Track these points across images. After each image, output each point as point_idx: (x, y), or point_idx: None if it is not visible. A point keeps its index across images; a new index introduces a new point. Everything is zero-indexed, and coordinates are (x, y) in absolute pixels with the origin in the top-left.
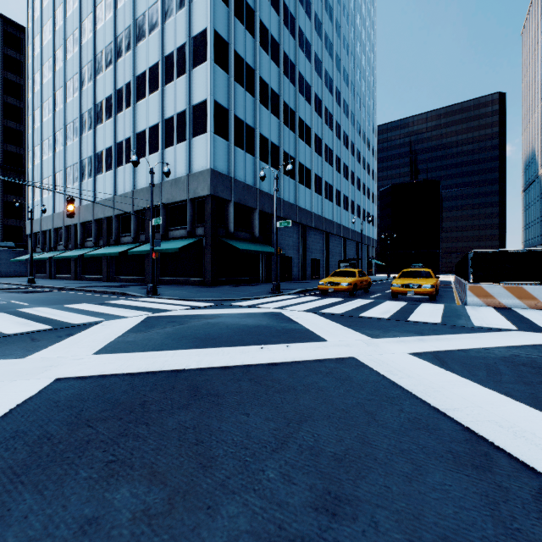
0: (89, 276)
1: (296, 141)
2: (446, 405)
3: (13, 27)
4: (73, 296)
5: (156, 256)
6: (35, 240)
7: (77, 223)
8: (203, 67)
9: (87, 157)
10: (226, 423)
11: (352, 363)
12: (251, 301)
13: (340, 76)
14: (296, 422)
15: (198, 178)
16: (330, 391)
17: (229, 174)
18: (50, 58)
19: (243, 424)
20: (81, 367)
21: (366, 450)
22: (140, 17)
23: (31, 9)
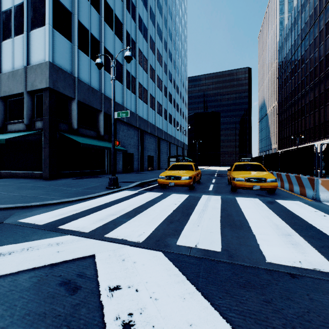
0: None
1: (136, 65)
2: None
3: None
4: None
5: None
6: None
7: None
8: None
9: None
10: None
11: None
12: (70, 206)
13: (167, 32)
14: None
15: (36, 70)
16: None
17: (73, 73)
18: None
19: None
20: None
21: None
22: None
23: None
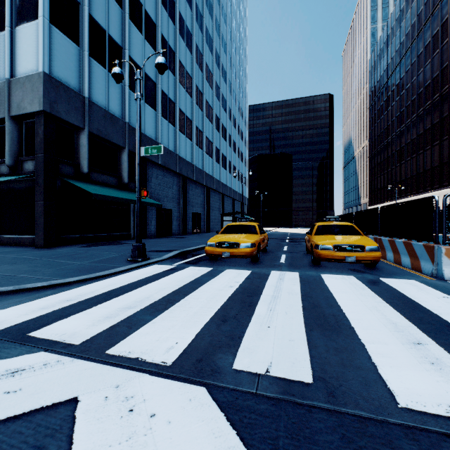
0: None
1: (176, 85)
2: None
3: None
4: None
5: None
6: None
7: None
8: None
9: None
10: None
11: None
12: (62, 293)
13: (220, 41)
14: None
15: (24, 85)
16: None
17: (81, 91)
18: None
19: None
20: None
21: None
22: None
23: None
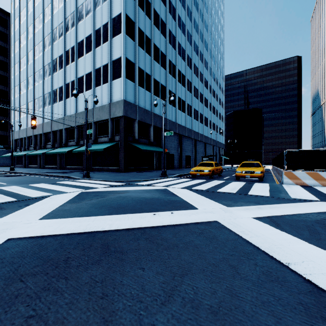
0: (49, 166)
1: (176, 84)
2: (288, 259)
3: (2, 13)
4: (36, 179)
5: (89, 153)
6: (15, 143)
7: (41, 133)
8: (119, 37)
9: (47, 93)
10: (126, 276)
11: (216, 225)
12: (148, 181)
13: (203, 45)
14: (179, 275)
15: (116, 105)
16: (203, 248)
17: (135, 103)
18: (25, 32)
19: (139, 278)
20: (28, 230)
21: (235, 302)
22: (80, 6)
23: (13, 2)
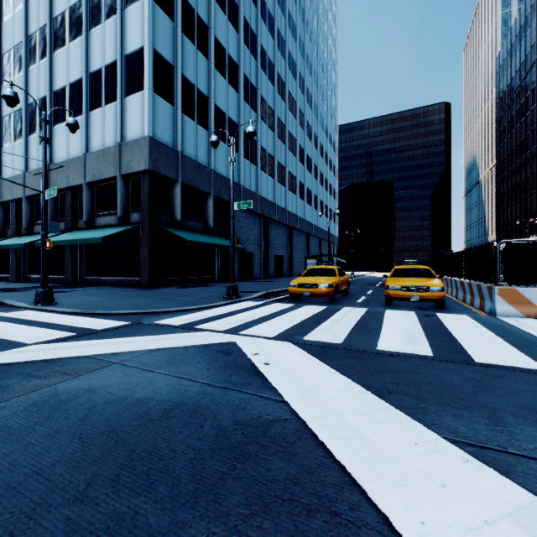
0: None
1: (258, 122)
2: None
3: None
4: None
5: (49, 245)
6: None
7: None
8: (139, 5)
9: None
10: None
11: None
12: (193, 313)
13: (304, 63)
14: None
15: (132, 148)
16: None
17: (175, 147)
18: None
19: None
20: None
21: None
22: None
23: None
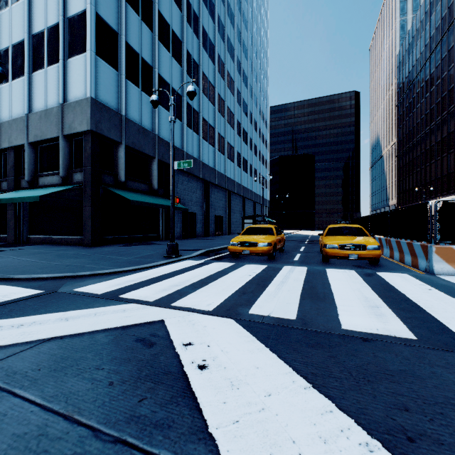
0: None
1: (200, 95)
2: None
3: None
4: None
5: None
6: None
7: None
8: None
9: None
10: None
11: None
12: (125, 276)
13: (241, 48)
14: None
15: (75, 109)
16: None
17: (119, 110)
18: None
19: None
20: None
21: None
22: None
23: None
